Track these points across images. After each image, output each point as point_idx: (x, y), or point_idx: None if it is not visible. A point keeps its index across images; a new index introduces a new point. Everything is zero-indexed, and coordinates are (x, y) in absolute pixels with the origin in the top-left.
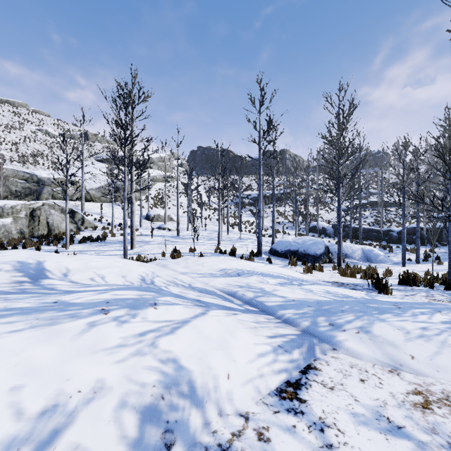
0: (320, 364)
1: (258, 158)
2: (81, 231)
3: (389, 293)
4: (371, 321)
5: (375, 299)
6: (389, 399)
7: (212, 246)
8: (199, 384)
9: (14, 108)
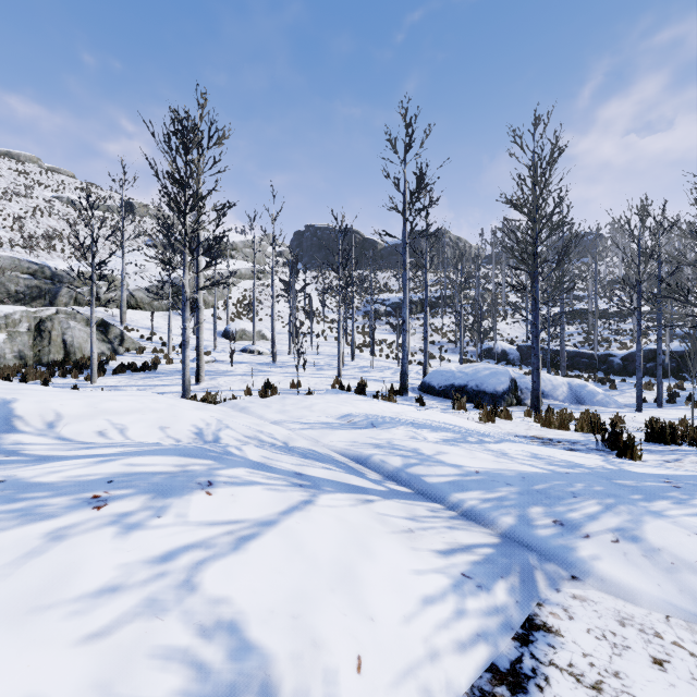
0: (553, 617)
1: (403, 236)
2: (119, 355)
3: (636, 457)
4: (637, 516)
5: (624, 469)
6: None
7: (328, 378)
8: (289, 694)
9: (19, 164)
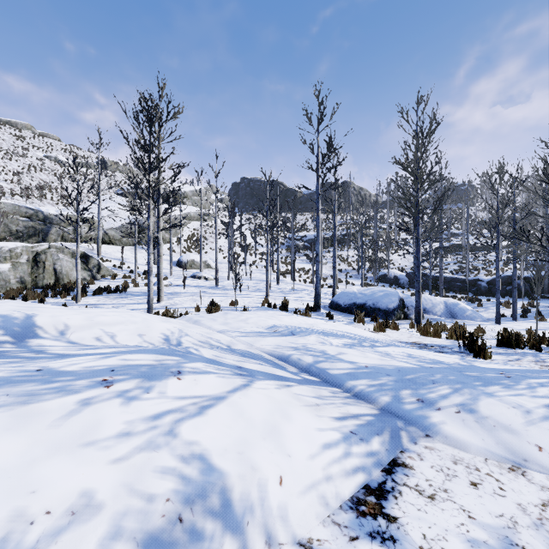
0: (410, 459)
1: (316, 188)
2: (96, 280)
3: (487, 357)
4: (475, 396)
5: (473, 365)
6: (518, 515)
7: (258, 298)
8: (238, 494)
9: (16, 130)
